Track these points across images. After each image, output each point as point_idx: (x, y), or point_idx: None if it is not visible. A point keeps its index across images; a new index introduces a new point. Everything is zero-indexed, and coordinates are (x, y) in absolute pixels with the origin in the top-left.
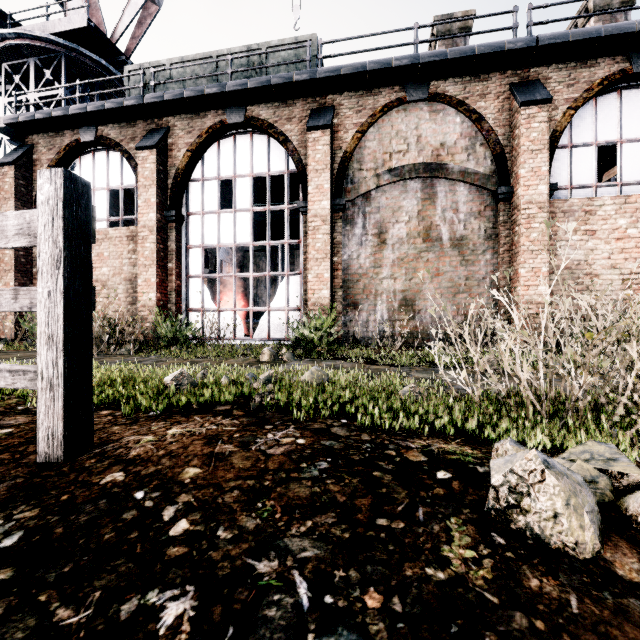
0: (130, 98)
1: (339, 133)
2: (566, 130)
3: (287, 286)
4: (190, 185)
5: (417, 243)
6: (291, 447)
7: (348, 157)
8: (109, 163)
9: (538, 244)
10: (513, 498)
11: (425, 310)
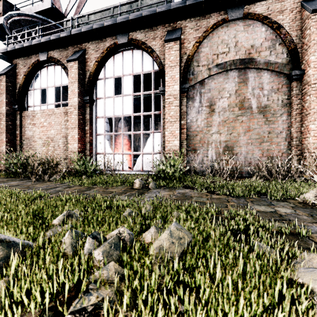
0: (63, 32)
1: (184, 44)
2: None
3: (153, 139)
4: (98, 82)
5: (235, 110)
6: None
7: (190, 58)
8: (55, 72)
9: None
10: None
11: (240, 153)
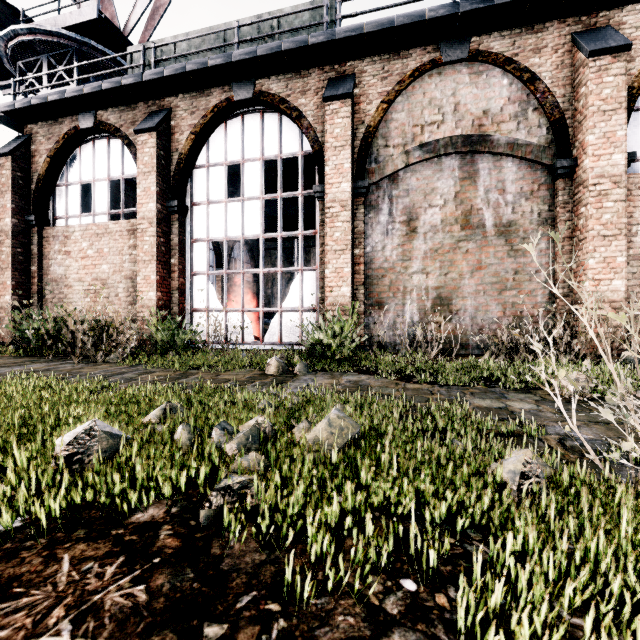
0: (128, 76)
1: (361, 105)
2: None
3: (301, 283)
4: (194, 172)
5: (454, 231)
6: None
7: (372, 132)
8: (110, 151)
9: (612, 228)
10: None
11: (464, 310)
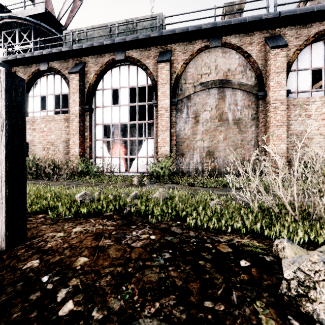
0: (65, 47)
1: (174, 64)
2: (295, 61)
3: (147, 145)
4: (96, 92)
5: (215, 122)
6: (146, 241)
7: (179, 77)
8: (55, 81)
9: (280, 122)
10: (302, 289)
11: (219, 157)
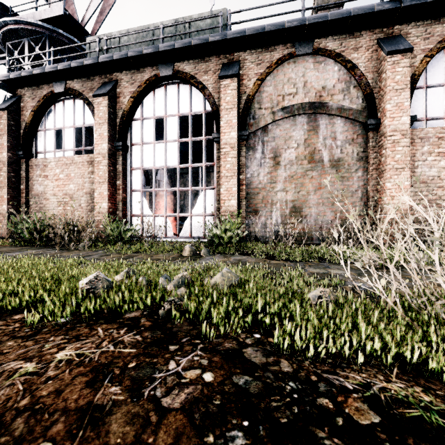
0: (88, 59)
1: (244, 81)
2: (422, 74)
3: (204, 197)
4: (133, 123)
5: (304, 164)
6: (195, 391)
7: (250, 99)
8: (75, 108)
9: (401, 163)
10: None
11: (310, 215)
